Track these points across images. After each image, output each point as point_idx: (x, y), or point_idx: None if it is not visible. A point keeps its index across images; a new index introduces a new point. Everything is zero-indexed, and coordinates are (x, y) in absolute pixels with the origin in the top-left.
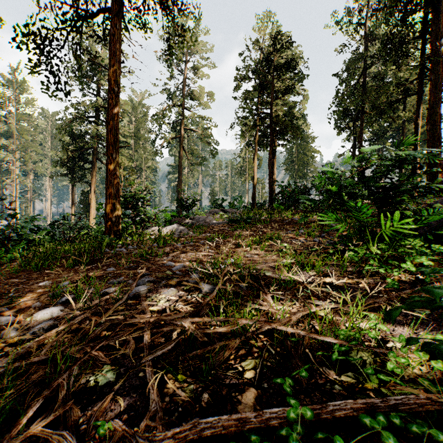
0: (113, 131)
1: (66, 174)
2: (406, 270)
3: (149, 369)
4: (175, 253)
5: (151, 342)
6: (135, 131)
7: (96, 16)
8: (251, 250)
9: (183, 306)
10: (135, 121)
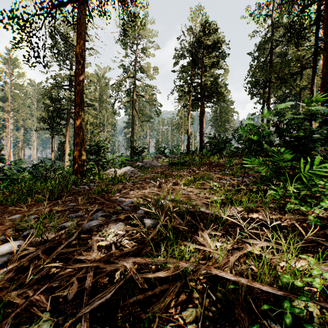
0: (80, 94)
1: (47, 128)
2: (321, 207)
3: (85, 325)
4: (126, 190)
5: (95, 282)
6: (99, 97)
7: (66, 5)
8: (187, 187)
9: (128, 241)
10: (99, 89)
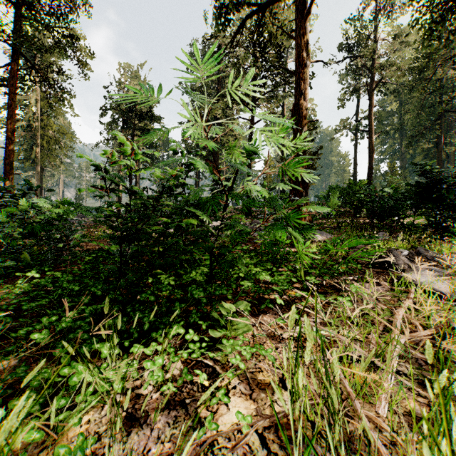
0: (11, 163)
1: None
2: None
3: None
4: None
5: None
6: None
7: None
8: (102, 230)
9: None
10: None
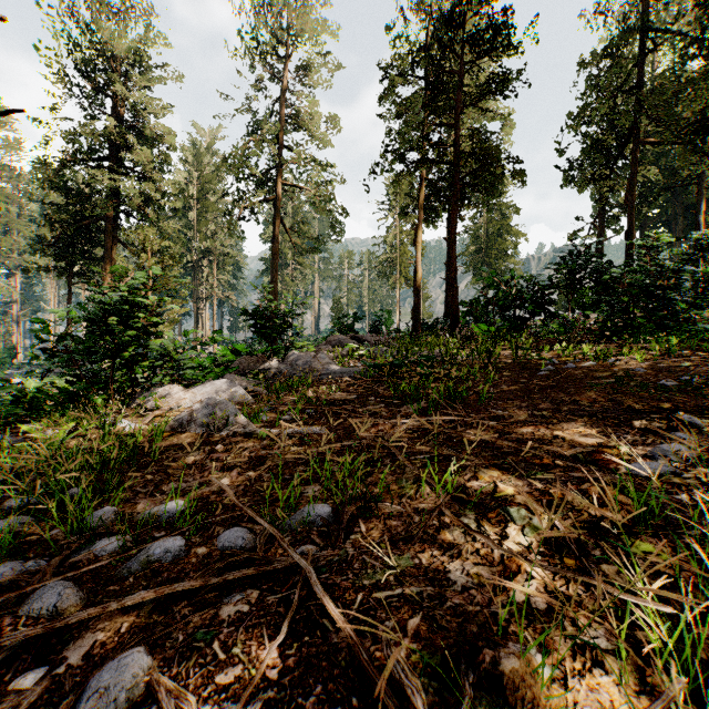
0: None
1: (56, 267)
2: None
3: None
4: None
5: None
6: (199, 197)
7: None
8: None
9: None
10: (199, 179)
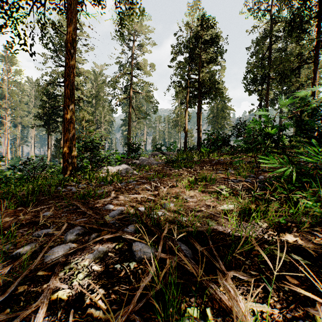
0: (70, 86)
1: (43, 125)
2: None
3: None
4: (116, 194)
5: None
6: (96, 94)
7: None
8: (189, 190)
9: (104, 291)
10: (96, 86)
